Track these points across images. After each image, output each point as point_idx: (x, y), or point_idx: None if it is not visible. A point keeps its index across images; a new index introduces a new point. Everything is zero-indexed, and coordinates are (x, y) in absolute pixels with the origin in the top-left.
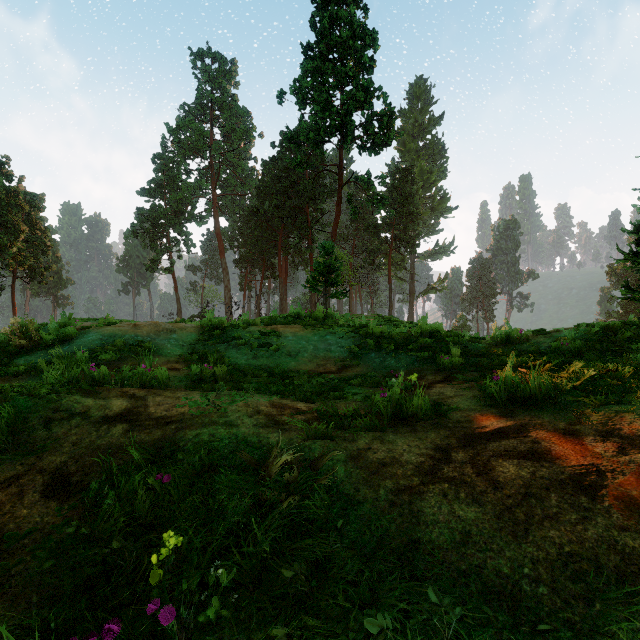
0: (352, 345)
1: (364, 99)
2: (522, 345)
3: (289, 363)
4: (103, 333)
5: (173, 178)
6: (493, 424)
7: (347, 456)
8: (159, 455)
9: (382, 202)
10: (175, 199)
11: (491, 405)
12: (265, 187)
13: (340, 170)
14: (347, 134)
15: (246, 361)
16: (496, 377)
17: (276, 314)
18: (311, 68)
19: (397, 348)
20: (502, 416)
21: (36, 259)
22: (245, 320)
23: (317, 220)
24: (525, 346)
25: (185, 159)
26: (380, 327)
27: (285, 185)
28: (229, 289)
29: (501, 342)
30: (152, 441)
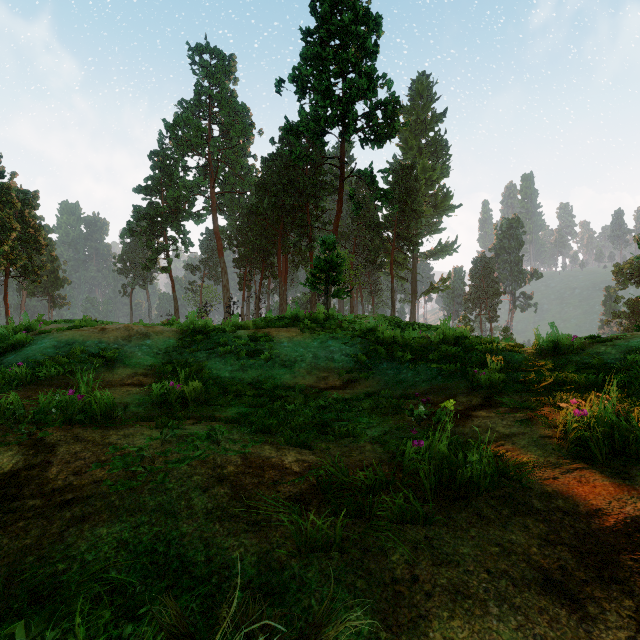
0: (359, 353)
1: (367, 86)
2: (577, 356)
3: (283, 376)
4: (60, 339)
5: (170, 175)
6: (613, 506)
7: (375, 607)
8: (7, 597)
9: (386, 197)
10: (172, 197)
11: (581, 457)
12: (264, 184)
13: (341, 163)
14: (349, 124)
15: (230, 373)
16: (581, 412)
17: (271, 315)
18: (311, 55)
19: (414, 357)
20: (617, 486)
21: (29, 258)
22: (234, 322)
23: (317, 218)
24: (582, 357)
25: (183, 156)
26: (392, 331)
27: (285, 182)
28: (228, 289)
29: (547, 351)
30: (14, 553)
